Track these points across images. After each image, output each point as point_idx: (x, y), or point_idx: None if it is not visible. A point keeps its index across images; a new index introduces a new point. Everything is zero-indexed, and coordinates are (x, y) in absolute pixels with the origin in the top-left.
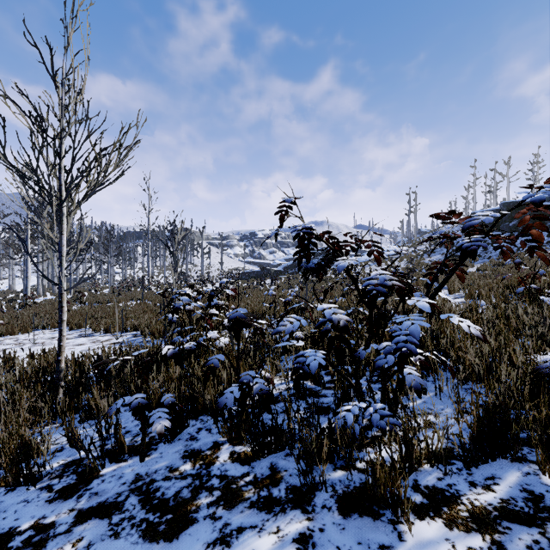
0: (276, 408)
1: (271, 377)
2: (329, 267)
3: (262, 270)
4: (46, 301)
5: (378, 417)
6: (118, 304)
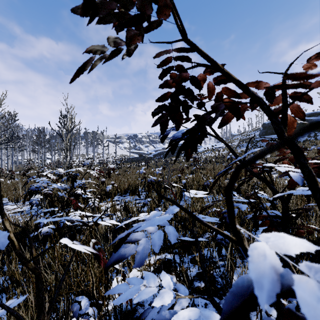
0: None
1: None
2: (200, 143)
3: (140, 156)
4: None
5: None
6: None
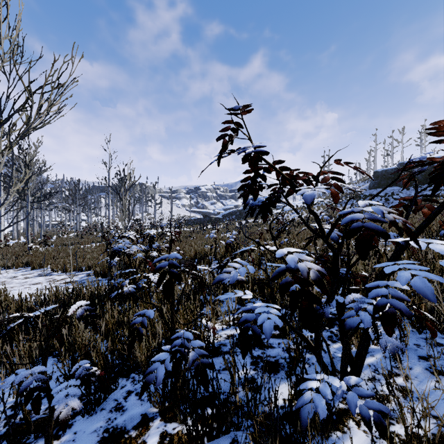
0: (217, 363)
1: (213, 327)
2: (274, 207)
3: (205, 217)
4: (18, 243)
5: (356, 398)
6: (79, 246)
